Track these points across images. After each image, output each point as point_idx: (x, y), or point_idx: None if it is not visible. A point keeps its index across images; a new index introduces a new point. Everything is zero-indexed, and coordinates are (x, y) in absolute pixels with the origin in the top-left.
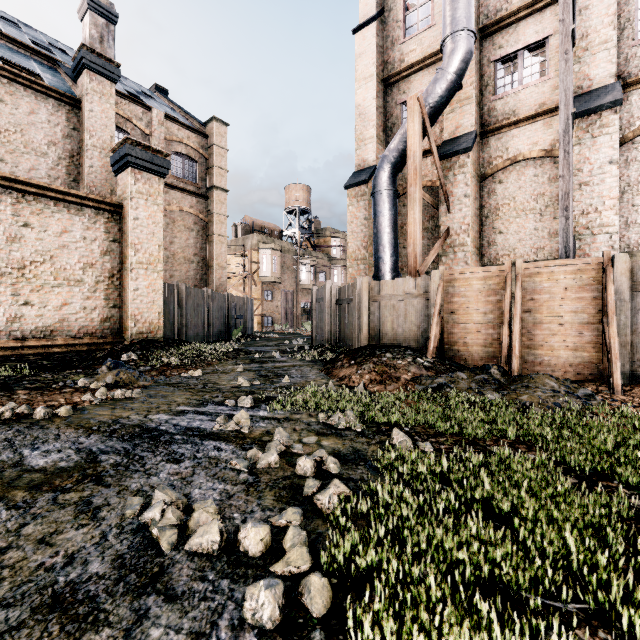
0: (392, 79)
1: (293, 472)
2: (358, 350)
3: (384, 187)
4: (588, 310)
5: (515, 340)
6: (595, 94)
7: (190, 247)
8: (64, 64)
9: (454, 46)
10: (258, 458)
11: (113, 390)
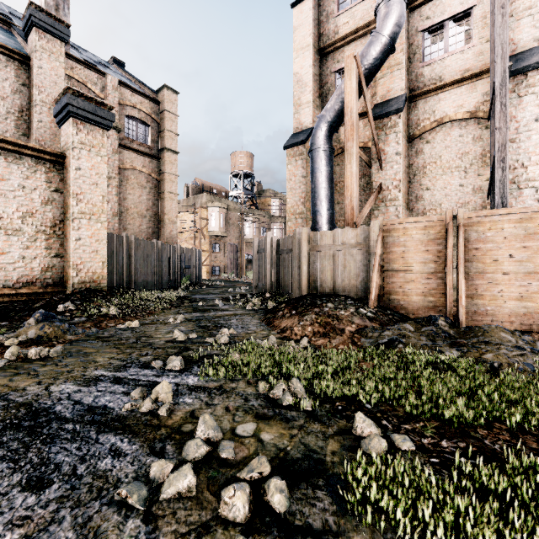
0: (327, 49)
1: (215, 511)
2: (299, 299)
3: (321, 145)
4: (534, 259)
5: (461, 290)
6: (520, 56)
7: (143, 203)
8: (19, 27)
9: (388, 10)
10: (166, 475)
11: (31, 347)
